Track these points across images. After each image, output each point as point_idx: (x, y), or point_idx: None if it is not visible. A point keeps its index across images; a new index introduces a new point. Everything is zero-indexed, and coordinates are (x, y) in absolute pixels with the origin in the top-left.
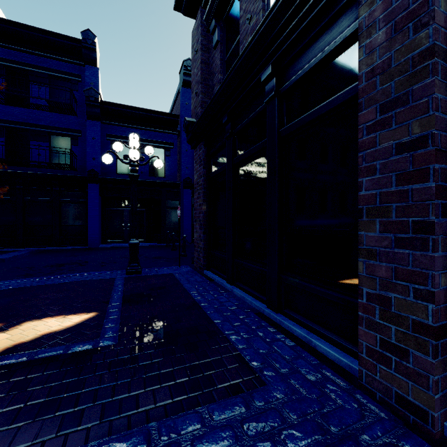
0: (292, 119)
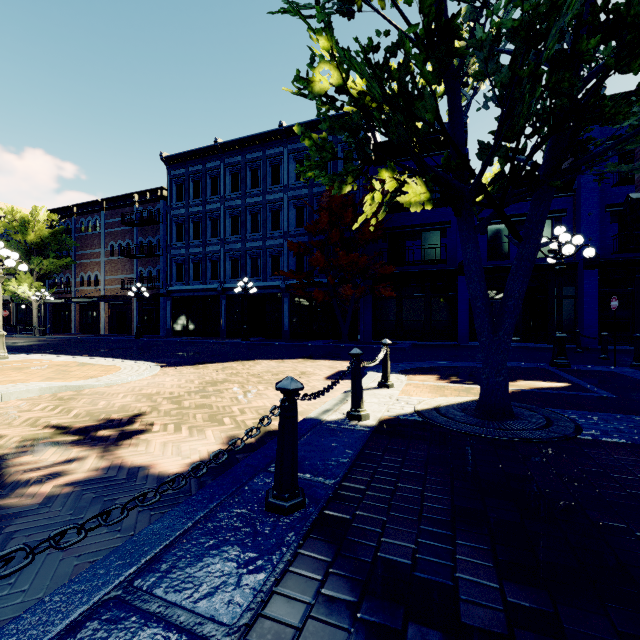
0: None
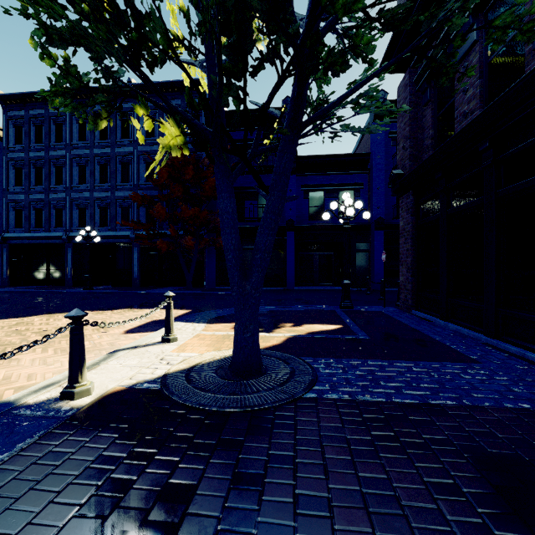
0: (510, 182)
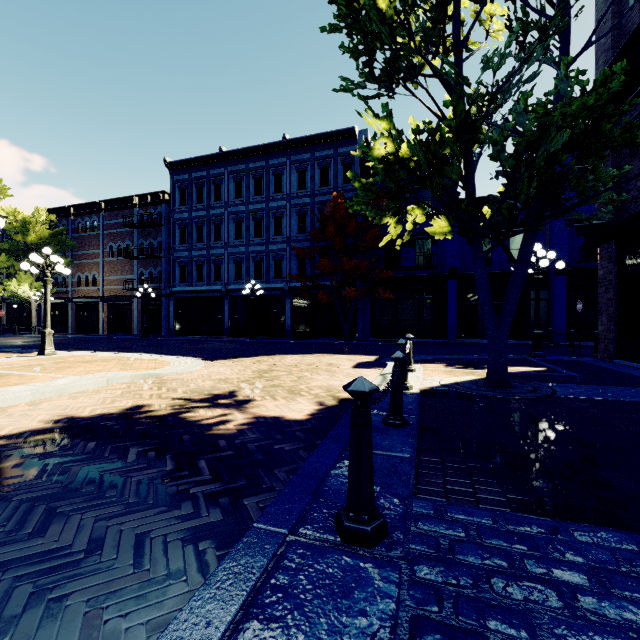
0: None
